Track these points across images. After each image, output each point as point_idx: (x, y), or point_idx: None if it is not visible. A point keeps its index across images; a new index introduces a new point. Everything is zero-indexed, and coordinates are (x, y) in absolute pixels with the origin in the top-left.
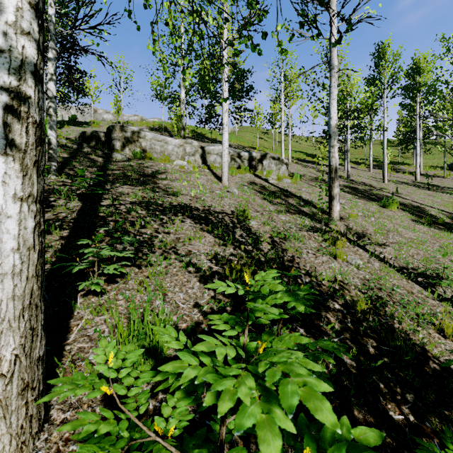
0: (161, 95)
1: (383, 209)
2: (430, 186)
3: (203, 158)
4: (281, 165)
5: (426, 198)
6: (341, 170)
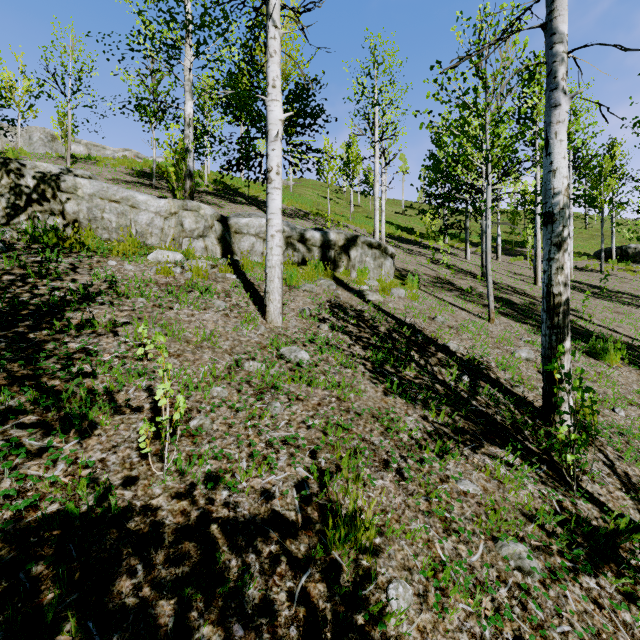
0: (144, 105)
1: (599, 365)
2: (596, 289)
3: (225, 243)
4: (383, 258)
5: (619, 320)
6: (461, 258)
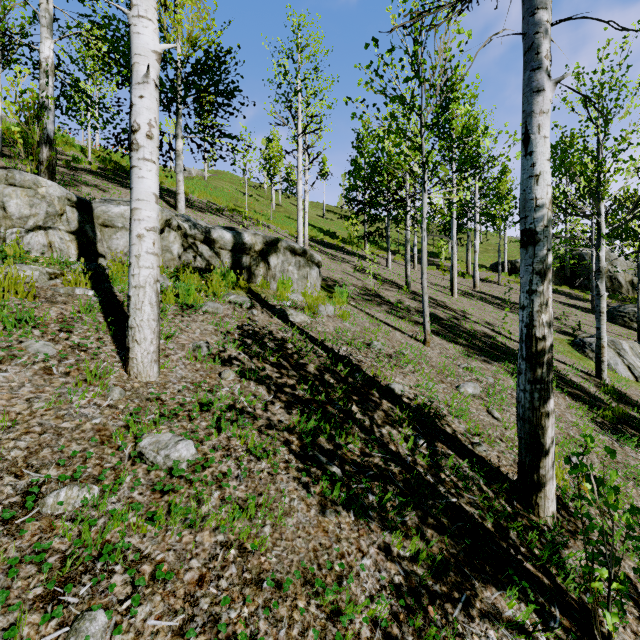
0: None
1: None
2: (499, 300)
3: (84, 239)
4: (309, 267)
5: None
6: (383, 266)
